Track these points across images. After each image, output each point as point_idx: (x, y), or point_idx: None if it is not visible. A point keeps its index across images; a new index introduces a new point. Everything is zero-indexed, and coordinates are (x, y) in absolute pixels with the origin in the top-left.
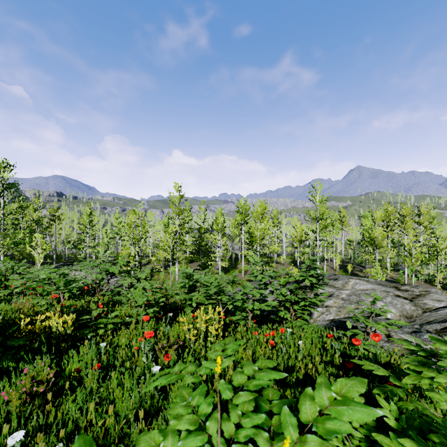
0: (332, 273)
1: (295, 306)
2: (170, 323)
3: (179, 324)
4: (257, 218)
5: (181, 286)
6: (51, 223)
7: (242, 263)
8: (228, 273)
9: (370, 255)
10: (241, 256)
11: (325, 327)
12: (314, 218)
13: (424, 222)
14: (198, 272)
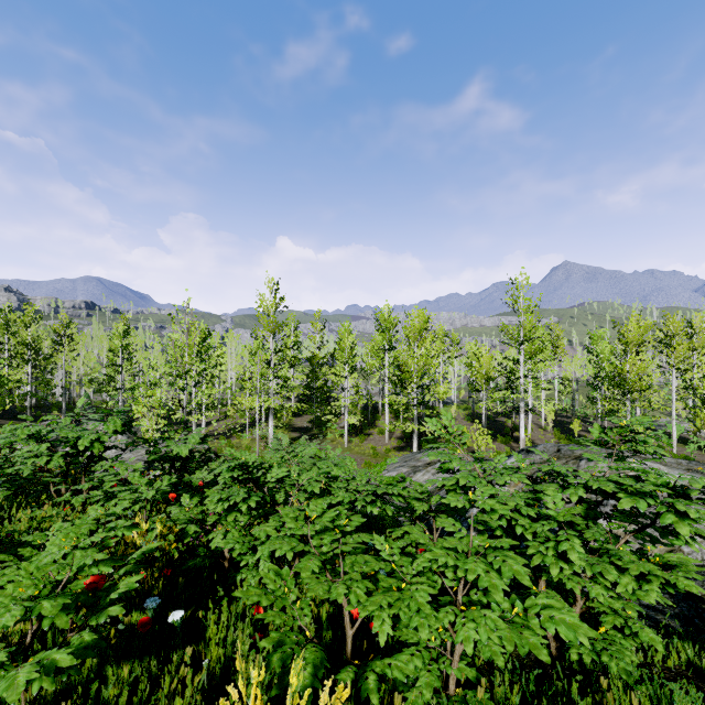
0: (542, 435)
1: (594, 584)
2: (173, 645)
3: (205, 648)
4: (413, 338)
5: (230, 507)
6: (56, 349)
7: (384, 417)
8: (361, 435)
9: (617, 405)
10: (382, 405)
11: (649, 624)
12: (515, 339)
13: (700, 346)
14: (308, 433)
